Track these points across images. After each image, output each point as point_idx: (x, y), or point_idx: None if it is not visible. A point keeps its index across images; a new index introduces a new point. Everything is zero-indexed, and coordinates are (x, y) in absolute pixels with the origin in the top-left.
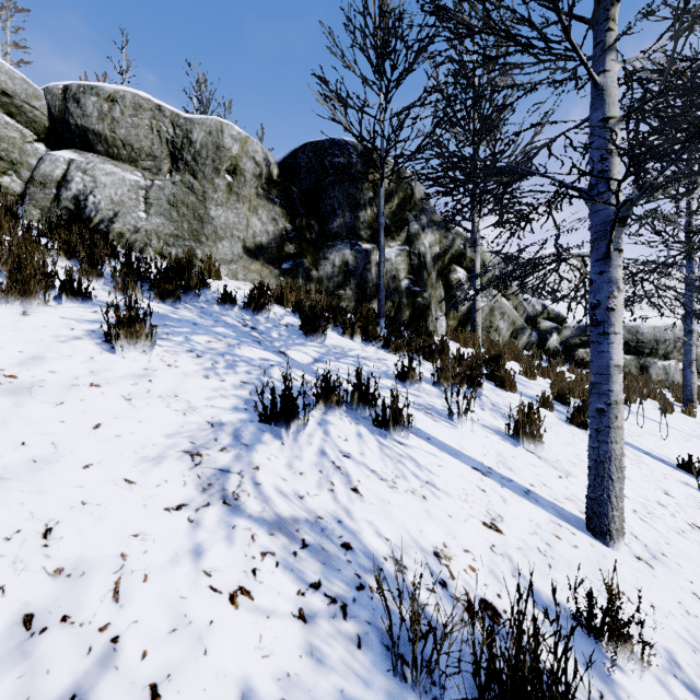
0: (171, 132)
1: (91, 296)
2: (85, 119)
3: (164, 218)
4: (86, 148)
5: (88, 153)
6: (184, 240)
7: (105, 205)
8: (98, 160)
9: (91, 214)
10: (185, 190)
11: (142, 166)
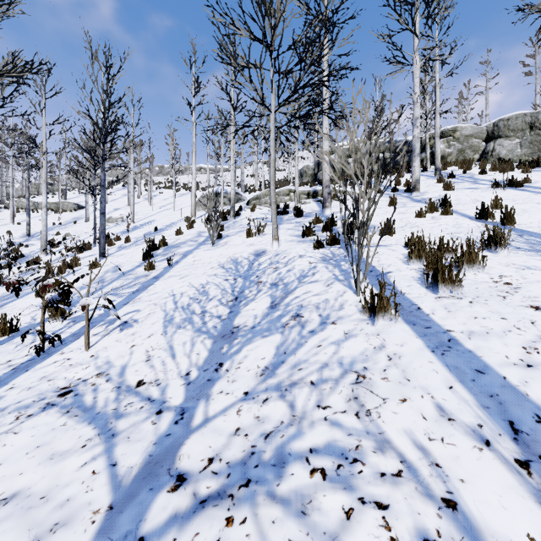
0: (529, 120)
1: (514, 169)
2: (499, 130)
3: (527, 149)
4: (498, 137)
5: (498, 139)
6: (535, 153)
7: (506, 152)
8: (503, 140)
9: (502, 156)
10: (535, 136)
11: (518, 135)
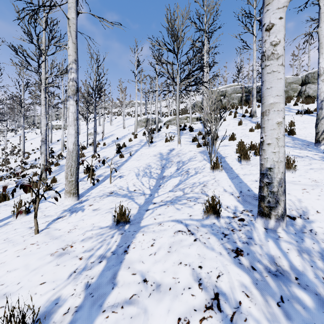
0: None
1: (314, 102)
2: (308, 79)
3: None
4: (308, 83)
5: (308, 84)
6: None
7: (312, 92)
8: (310, 84)
9: (310, 94)
10: None
11: None
